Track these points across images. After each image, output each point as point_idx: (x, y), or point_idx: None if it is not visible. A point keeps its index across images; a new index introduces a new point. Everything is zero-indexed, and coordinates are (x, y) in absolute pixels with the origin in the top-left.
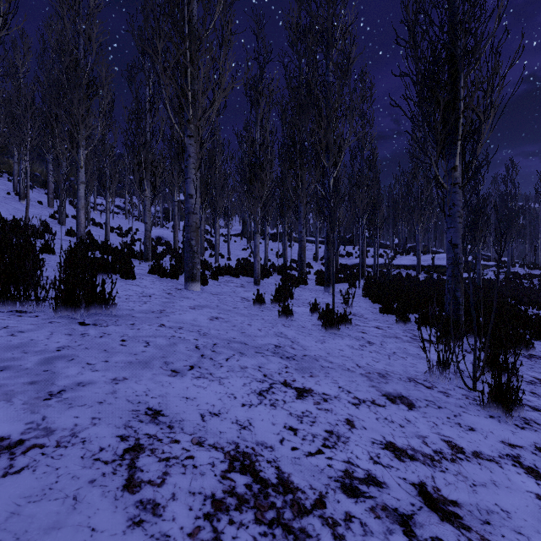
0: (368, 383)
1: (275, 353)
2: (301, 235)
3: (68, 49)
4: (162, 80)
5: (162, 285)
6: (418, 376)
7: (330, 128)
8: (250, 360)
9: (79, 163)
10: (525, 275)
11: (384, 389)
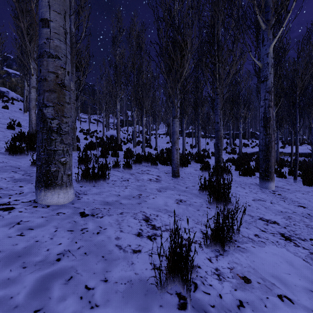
0: None
1: None
2: (217, 125)
3: None
4: None
5: None
6: None
7: None
8: None
9: (30, 71)
10: None
11: None
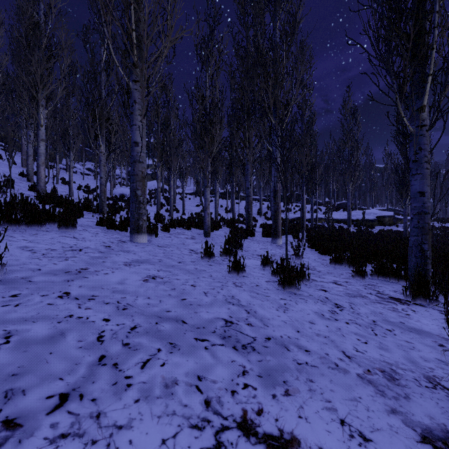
0: (381, 402)
1: (225, 338)
2: (248, 191)
3: (28, 12)
4: (103, 17)
5: (105, 237)
6: (435, 371)
7: (278, 85)
8: (185, 361)
9: (39, 121)
10: (440, 227)
11: (413, 417)
